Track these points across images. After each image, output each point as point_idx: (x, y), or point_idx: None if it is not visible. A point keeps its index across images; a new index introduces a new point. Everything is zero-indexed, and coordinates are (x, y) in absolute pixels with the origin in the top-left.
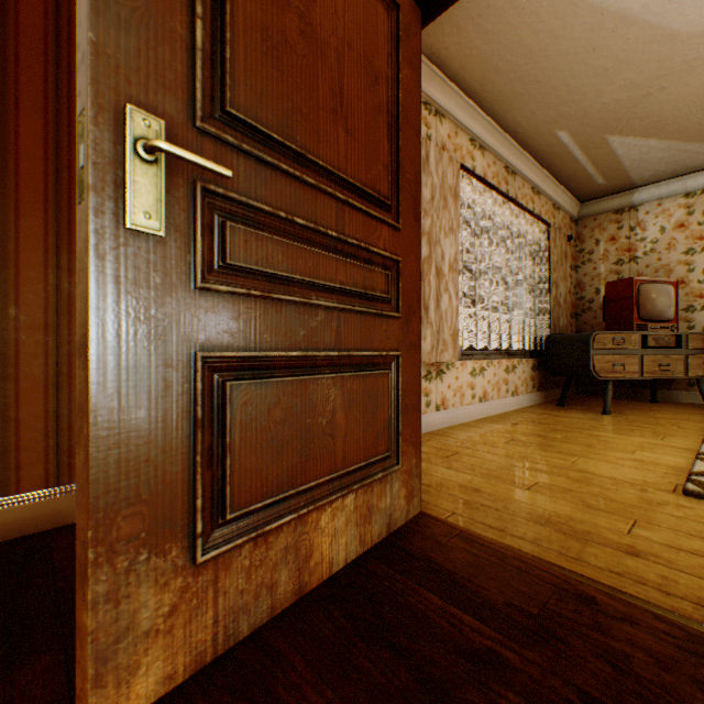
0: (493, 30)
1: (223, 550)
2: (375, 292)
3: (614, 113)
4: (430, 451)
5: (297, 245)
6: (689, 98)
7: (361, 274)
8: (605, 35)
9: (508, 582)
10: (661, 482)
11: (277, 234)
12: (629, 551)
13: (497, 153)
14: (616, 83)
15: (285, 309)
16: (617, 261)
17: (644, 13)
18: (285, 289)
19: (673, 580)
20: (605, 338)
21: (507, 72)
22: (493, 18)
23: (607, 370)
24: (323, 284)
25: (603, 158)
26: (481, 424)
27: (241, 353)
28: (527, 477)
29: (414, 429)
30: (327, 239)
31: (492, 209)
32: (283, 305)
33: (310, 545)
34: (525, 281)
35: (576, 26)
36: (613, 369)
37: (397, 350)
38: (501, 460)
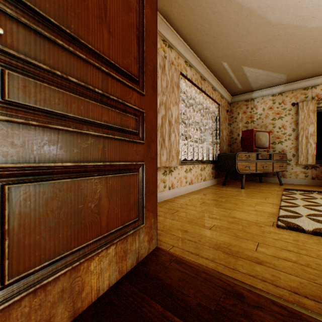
0: (195, 8)
1: (1, 308)
2: (129, 128)
3: (246, 56)
4: (165, 210)
5: (71, 95)
6: (275, 53)
7: (119, 117)
8: (243, 18)
9: (199, 289)
10: (267, 221)
11: (55, 86)
12: (257, 261)
13: (197, 69)
14: (247, 42)
15: (62, 135)
16: (246, 122)
17: (258, 10)
18: (62, 122)
19: (278, 277)
20: (242, 155)
21: (201, 30)
22: (194, 2)
23: (243, 169)
24: (92, 121)
25: (241, 77)
26: (189, 195)
27: (19, 164)
28: (210, 222)
29: (153, 203)
30: (95, 94)
31: (195, 95)
32: (60, 132)
33: (82, 283)
34: (209, 129)
35: (231, 12)
36: (245, 168)
37: (143, 161)
38: (198, 213)
